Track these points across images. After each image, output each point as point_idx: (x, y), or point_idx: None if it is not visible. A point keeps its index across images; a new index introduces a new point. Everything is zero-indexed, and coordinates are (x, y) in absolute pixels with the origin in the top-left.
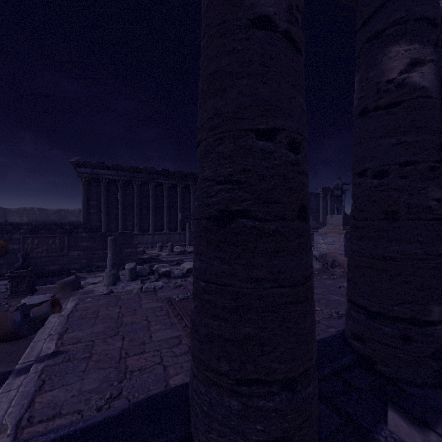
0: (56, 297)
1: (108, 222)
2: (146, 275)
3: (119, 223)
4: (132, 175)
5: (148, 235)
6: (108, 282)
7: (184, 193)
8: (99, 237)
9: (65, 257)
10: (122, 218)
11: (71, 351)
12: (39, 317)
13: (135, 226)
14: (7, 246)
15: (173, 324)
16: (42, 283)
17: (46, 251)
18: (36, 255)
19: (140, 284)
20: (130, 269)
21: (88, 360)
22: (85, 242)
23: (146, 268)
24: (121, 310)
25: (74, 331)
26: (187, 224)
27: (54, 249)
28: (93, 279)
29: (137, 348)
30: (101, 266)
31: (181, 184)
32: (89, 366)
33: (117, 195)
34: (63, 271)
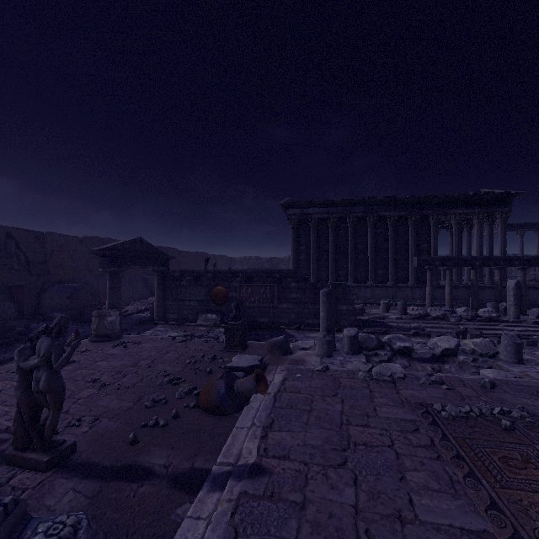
0: (264, 360)
1: (317, 270)
2: (372, 348)
3: (330, 271)
4: (346, 210)
5: (365, 288)
6: (321, 352)
7: (418, 228)
8: (308, 289)
9: (274, 309)
10: (333, 265)
11: (276, 475)
12: (243, 393)
13: (348, 275)
14: (228, 294)
15: (454, 482)
16: (254, 336)
17: (258, 301)
18: (250, 304)
19: (365, 362)
20: (350, 337)
21: (299, 514)
22: (294, 294)
23: (372, 339)
24: (344, 408)
25: (281, 431)
26: (427, 274)
27: (265, 300)
28: (303, 342)
29: (388, 527)
30: (311, 325)
31: (414, 215)
32: (302, 533)
33: (327, 238)
34: (273, 325)
